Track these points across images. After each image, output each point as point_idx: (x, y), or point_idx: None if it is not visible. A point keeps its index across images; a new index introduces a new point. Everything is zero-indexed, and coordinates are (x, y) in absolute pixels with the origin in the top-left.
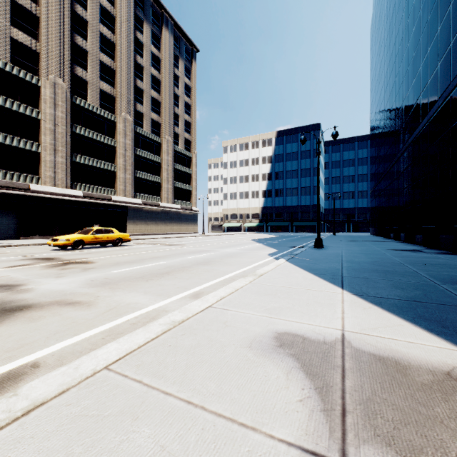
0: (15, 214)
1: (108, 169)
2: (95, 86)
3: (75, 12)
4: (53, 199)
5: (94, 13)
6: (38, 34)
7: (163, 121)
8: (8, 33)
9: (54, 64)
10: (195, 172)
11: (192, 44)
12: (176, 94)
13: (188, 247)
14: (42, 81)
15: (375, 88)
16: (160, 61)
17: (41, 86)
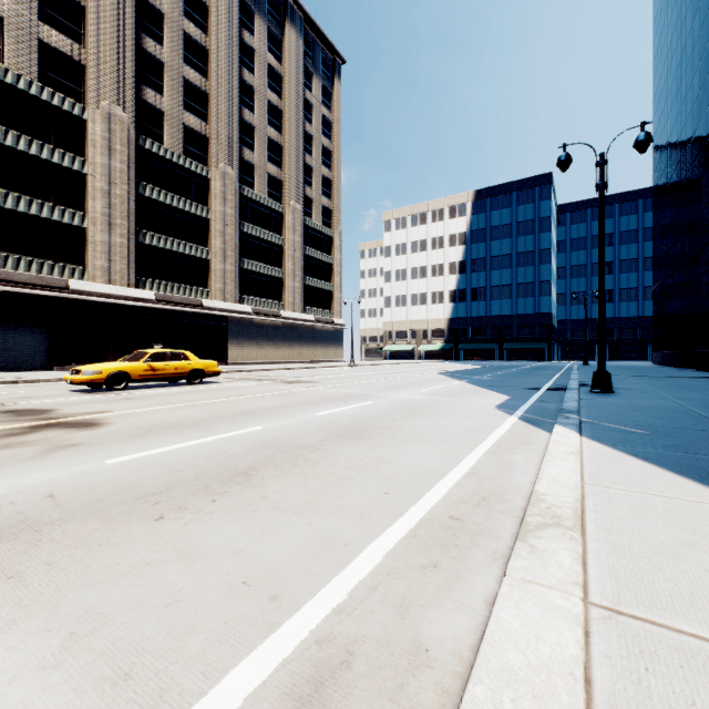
0: (46, 329)
1: (197, 256)
2: (176, 120)
3: None
4: (106, 305)
5: None
6: (83, 35)
7: (286, 176)
8: (34, 33)
9: (109, 83)
10: (338, 261)
11: (334, 51)
12: (307, 134)
13: (323, 387)
14: (89, 111)
15: (668, 92)
16: (281, 78)
17: (87, 120)
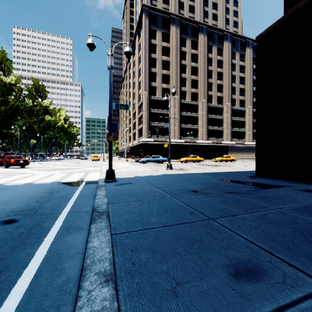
0: (192, 151)
1: (220, 130)
2: (215, 96)
3: (208, 70)
4: (202, 145)
5: (214, 65)
6: (197, 86)
7: (246, 98)
8: (190, 91)
9: (202, 95)
10: None
11: None
12: (254, 80)
13: None
14: (199, 103)
15: None
16: (244, 67)
17: (198, 105)
